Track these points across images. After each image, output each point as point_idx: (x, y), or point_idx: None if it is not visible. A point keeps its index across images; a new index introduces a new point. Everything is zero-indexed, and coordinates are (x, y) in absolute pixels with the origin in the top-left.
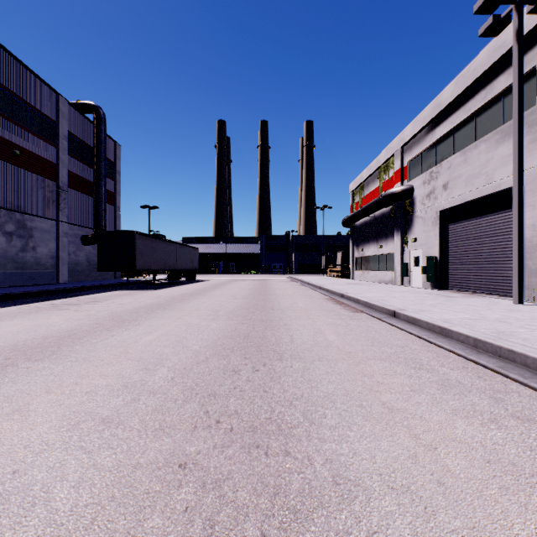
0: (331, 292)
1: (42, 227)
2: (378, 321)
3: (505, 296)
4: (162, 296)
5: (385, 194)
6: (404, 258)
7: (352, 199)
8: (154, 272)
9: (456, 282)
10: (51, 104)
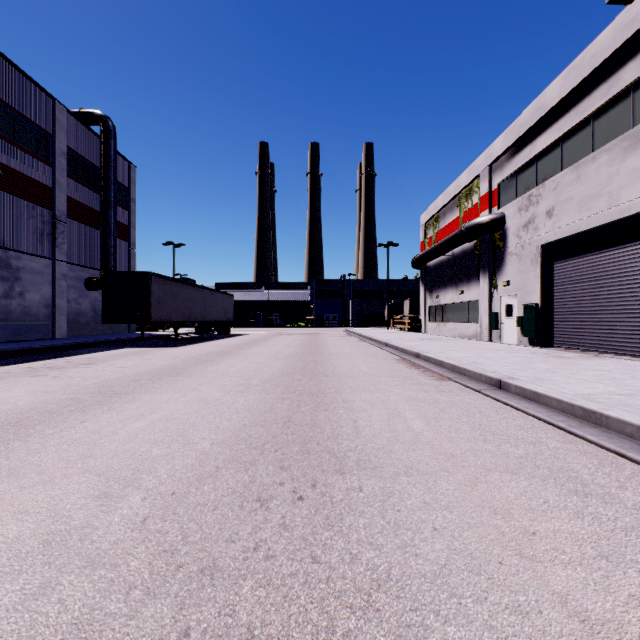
0: (401, 350)
1: (32, 268)
2: (478, 395)
3: (636, 356)
4: (181, 356)
5: (468, 225)
6: (493, 307)
7: (424, 233)
8: (176, 324)
9: (565, 337)
10: (45, 111)
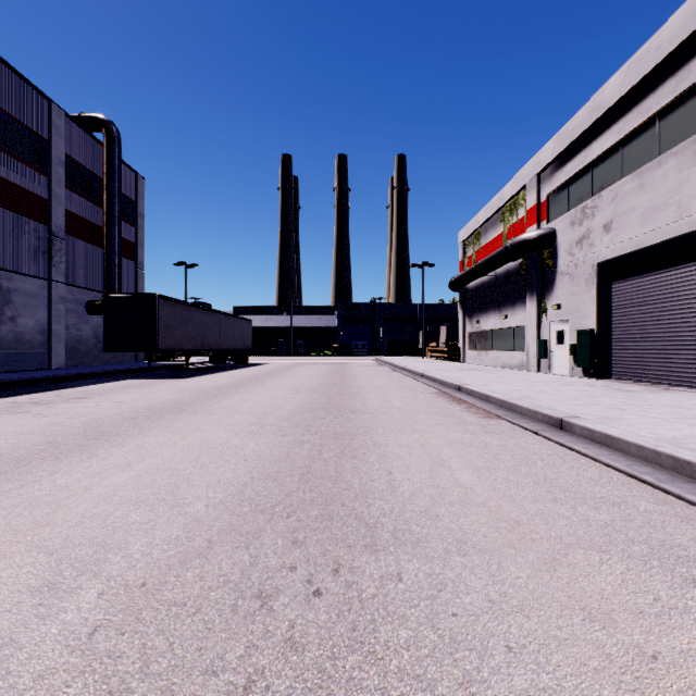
0: (439, 382)
1: (26, 289)
2: (536, 437)
3: None
4: (189, 389)
5: (514, 241)
6: (542, 333)
7: (463, 252)
8: (187, 352)
9: (625, 367)
10: (40, 115)
